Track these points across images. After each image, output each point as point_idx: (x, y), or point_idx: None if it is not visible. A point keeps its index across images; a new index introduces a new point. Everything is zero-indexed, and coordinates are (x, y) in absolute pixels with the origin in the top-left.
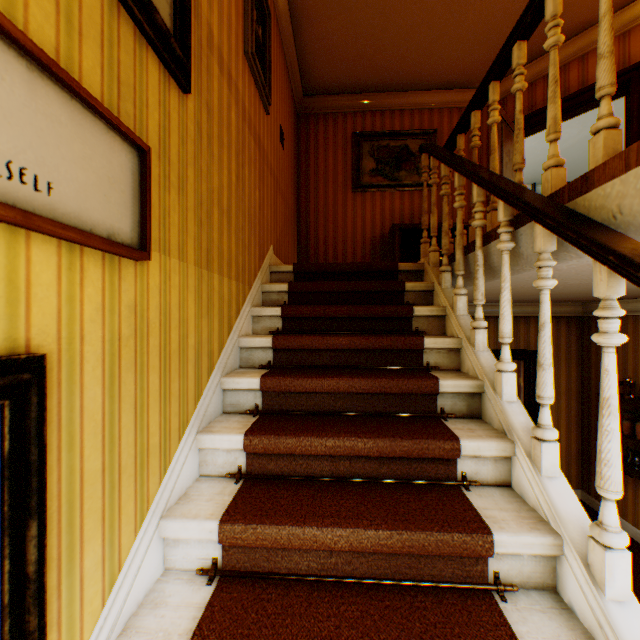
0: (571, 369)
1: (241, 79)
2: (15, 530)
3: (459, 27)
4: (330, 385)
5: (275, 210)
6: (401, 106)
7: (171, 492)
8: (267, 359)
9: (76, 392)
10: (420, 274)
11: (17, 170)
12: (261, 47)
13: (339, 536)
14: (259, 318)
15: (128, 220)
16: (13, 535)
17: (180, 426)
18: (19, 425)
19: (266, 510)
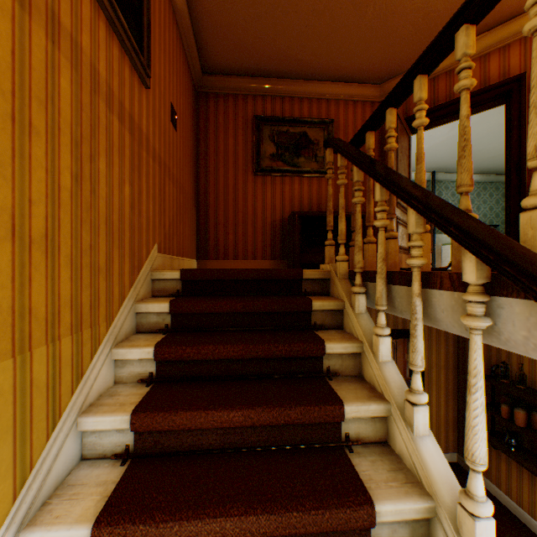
0: (449, 345)
1: (88, 32)
2: None
3: (359, 20)
4: (211, 531)
5: (162, 200)
6: (300, 94)
7: None
8: (125, 443)
9: None
10: (326, 282)
11: None
12: (134, 0)
13: None
14: (125, 361)
15: None
16: None
17: None
18: None
19: None
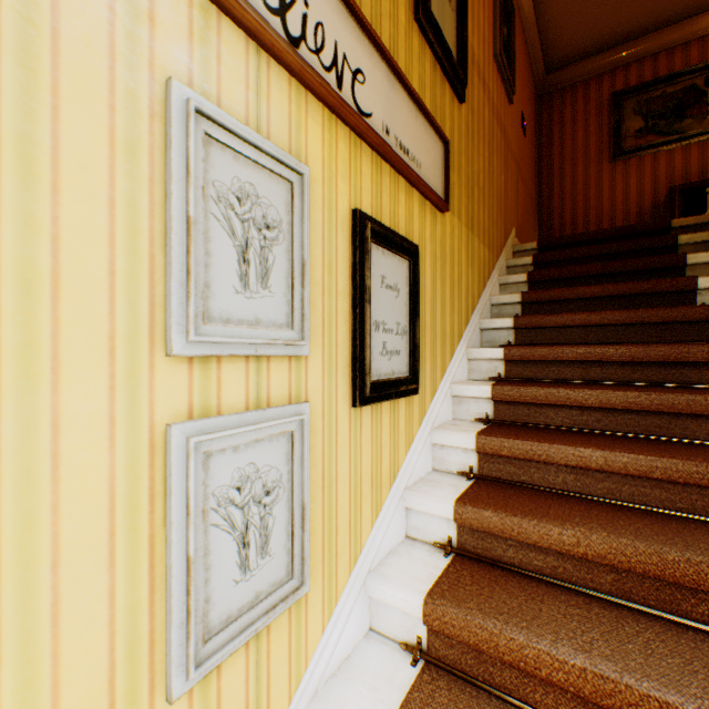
0: None
1: (490, 80)
2: (412, 321)
3: None
4: (580, 319)
5: (516, 195)
6: (683, 38)
7: (454, 373)
8: (515, 313)
9: (423, 276)
10: (703, 228)
11: (413, 158)
12: (505, 45)
13: (588, 395)
14: (505, 286)
15: (440, 187)
16: (412, 322)
17: (458, 335)
18: (413, 274)
19: (525, 384)
